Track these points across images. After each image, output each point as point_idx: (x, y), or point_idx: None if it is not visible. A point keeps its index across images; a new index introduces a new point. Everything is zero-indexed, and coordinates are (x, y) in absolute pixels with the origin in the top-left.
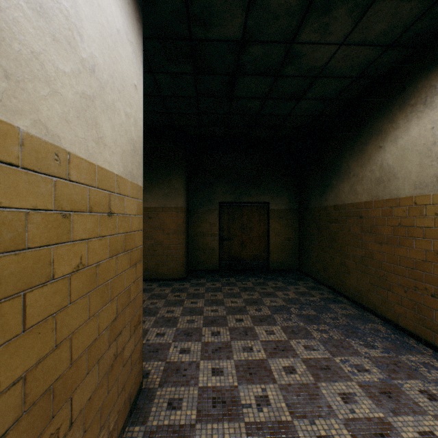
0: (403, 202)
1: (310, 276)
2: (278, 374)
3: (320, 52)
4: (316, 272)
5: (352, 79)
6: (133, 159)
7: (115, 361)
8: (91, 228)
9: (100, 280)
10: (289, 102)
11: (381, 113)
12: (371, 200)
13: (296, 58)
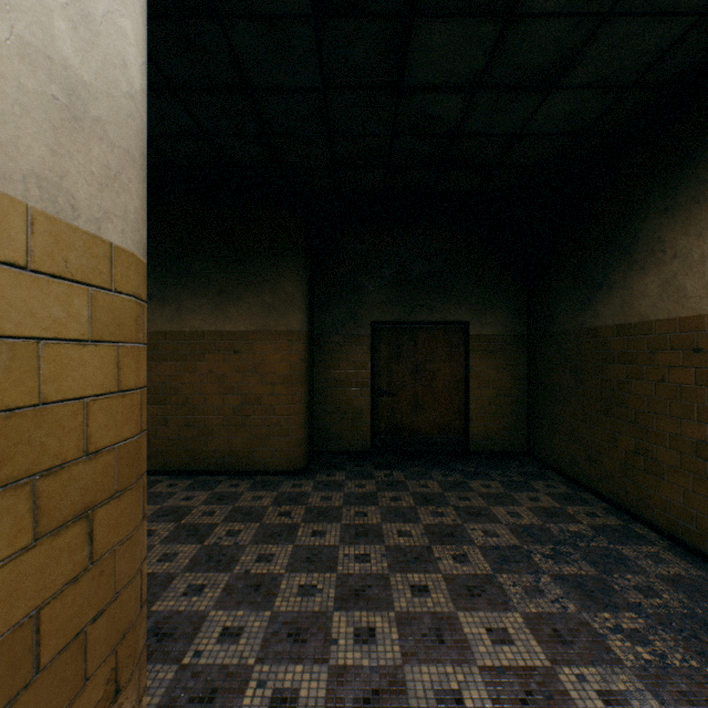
0: None
1: (554, 468)
2: None
3: None
4: (570, 462)
5: (692, 17)
6: (68, 139)
7: None
8: None
9: None
10: (525, 97)
11: None
12: None
13: None
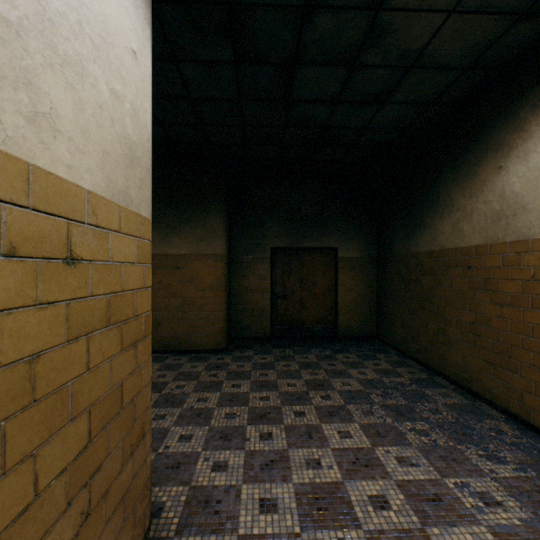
0: (538, 245)
1: (393, 346)
2: (362, 511)
3: (419, 25)
4: (401, 341)
5: (460, 70)
6: (130, 171)
7: (84, 524)
8: (12, 287)
9: (41, 388)
10: (367, 107)
11: (502, 119)
12: (485, 243)
13: (383, 36)
